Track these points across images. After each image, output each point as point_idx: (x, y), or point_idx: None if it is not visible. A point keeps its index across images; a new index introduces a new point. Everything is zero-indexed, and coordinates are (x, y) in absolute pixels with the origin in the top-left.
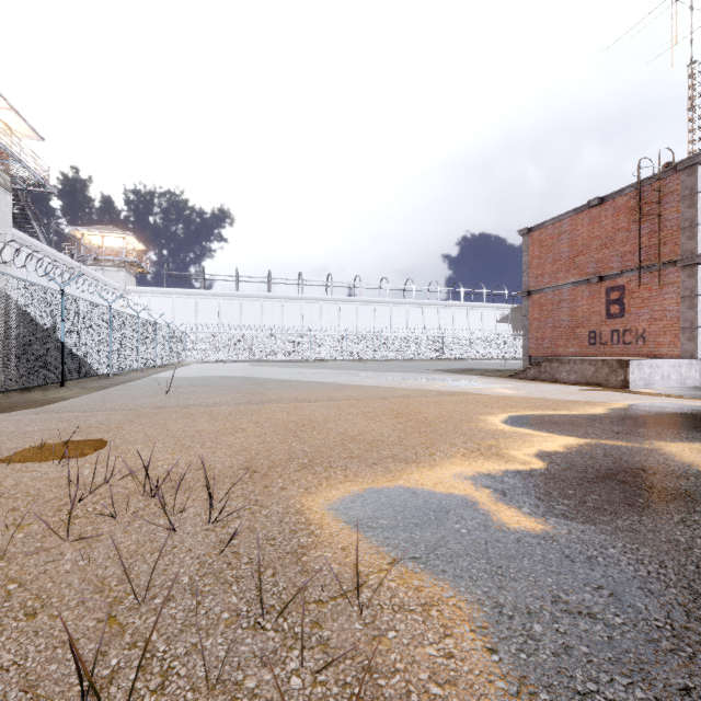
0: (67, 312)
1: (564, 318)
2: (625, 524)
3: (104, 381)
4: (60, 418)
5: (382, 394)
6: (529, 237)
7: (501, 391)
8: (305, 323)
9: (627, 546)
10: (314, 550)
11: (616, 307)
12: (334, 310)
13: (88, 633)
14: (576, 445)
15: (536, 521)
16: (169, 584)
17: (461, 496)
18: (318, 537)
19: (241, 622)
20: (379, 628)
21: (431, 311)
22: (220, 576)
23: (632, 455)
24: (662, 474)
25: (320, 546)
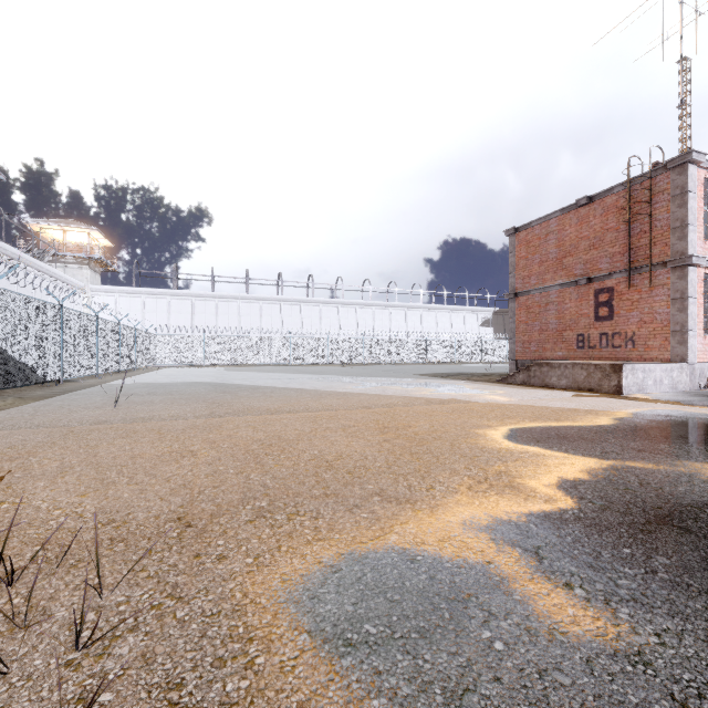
0: (2, 310)
1: (552, 320)
2: None
3: (51, 389)
4: None
5: (365, 403)
6: (516, 237)
7: (493, 398)
8: (284, 326)
9: None
10: None
11: (604, 309)
12: (315, 312)
13: None
14: (601, 469)
15: (602, 617)
16: None
17: (480, 565)
18: (259, 675)
19: None
20: None
21: (414, 314)
22: None
23: (673, 483)
24: None
25: (259, 701)
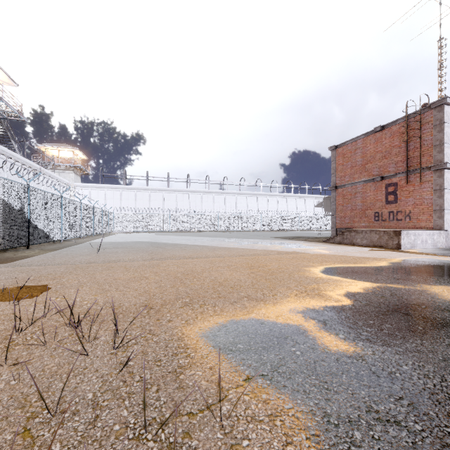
0: (31, 199)
1: (358, 203)
2: (412, 346)
3: (57, 245)
4: (22, 270)
5: (241, 253)
6: (336, 151)
7: (318, 251)
8: (191, 207)
9: (415, 363)
10: (189, 369)
11: (391, 196)
12: (210, 199)
13: (4, 446)
14: (371, 287)
15: (349, 345)
16: (76, 400)
17: (295, 326)
18: (192, 358)
19: (128, 433)
20: (236, 437)
21: (272, 199)
22: (117, 392)
23: (409, 294)
24: (431, 308)
25: (193, 366)
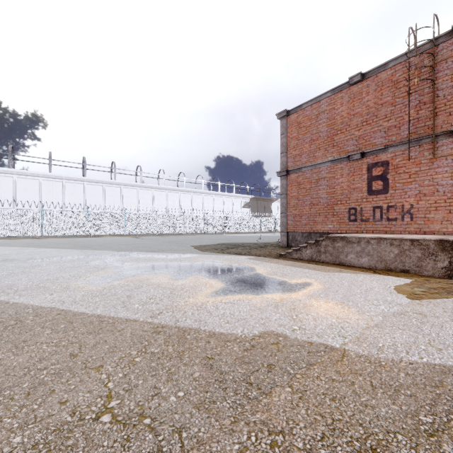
0: None
1: (323, 195)
2: None
3: None
4: None
5: None
6: (287, 119)
7: (337, 316)
8: (88, 202)
9: None
10: None
11: (379, 183)
12: (117, 192)
13: None
14: None
15: None
16: None
17: None
18: None
19: None
20: None
21: (197, 197)
22: None
23: None
24: None
25: None
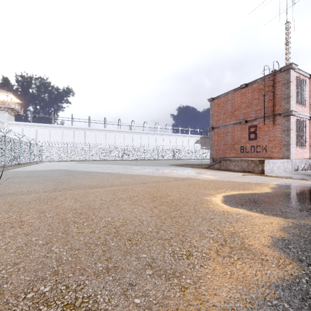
0: None
1: (229, 140)
2: None
3: None
4: None
5: (144, 181)
6: (213, 102)
7: (206, 177)
8: (107, 142)
9: None
10: None
11: (253, 135)
12: (122, 136)
13: None
14: (291, 227)
15: None
16: None
17: None
18: None
19: None
20: None
21: (166, 137)
22: None
23: None
24: None
25: None
